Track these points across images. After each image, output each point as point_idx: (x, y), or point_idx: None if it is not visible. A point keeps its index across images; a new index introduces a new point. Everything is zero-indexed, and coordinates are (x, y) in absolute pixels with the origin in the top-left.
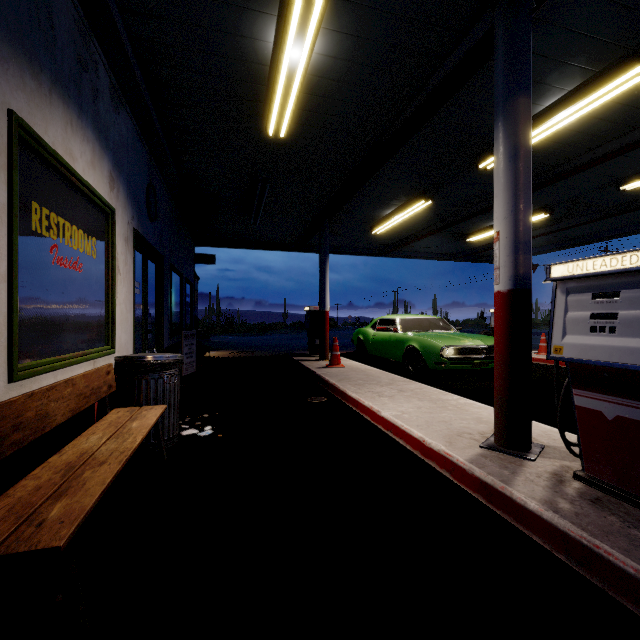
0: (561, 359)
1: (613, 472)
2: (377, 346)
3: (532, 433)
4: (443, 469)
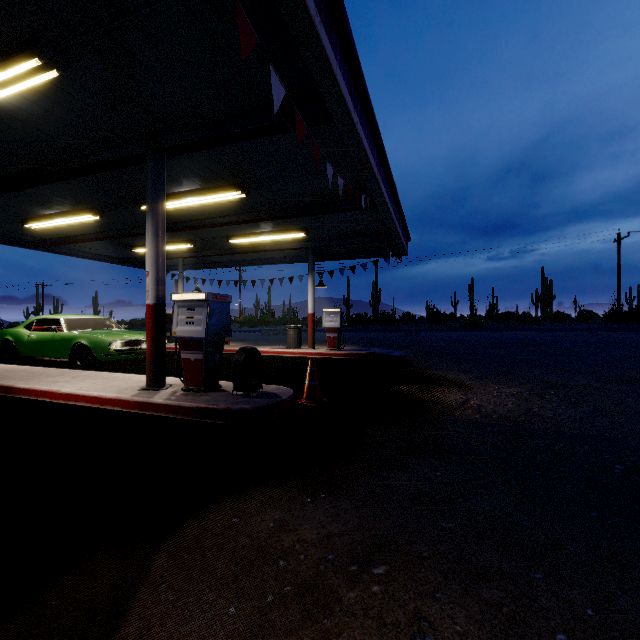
0: (176, 337)
1: (194, 382)
2: (36, 346)
3: (169, 381)
4: (116, 407)
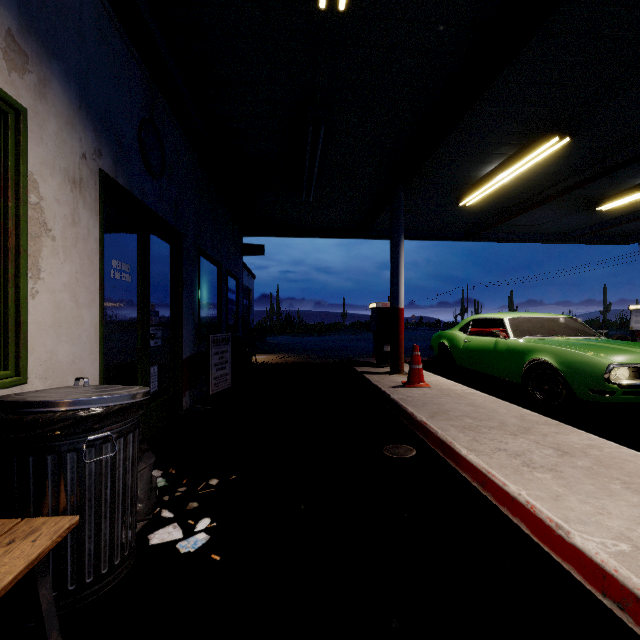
0: None
1: None
2: (472, 356)
3: None
4: None
